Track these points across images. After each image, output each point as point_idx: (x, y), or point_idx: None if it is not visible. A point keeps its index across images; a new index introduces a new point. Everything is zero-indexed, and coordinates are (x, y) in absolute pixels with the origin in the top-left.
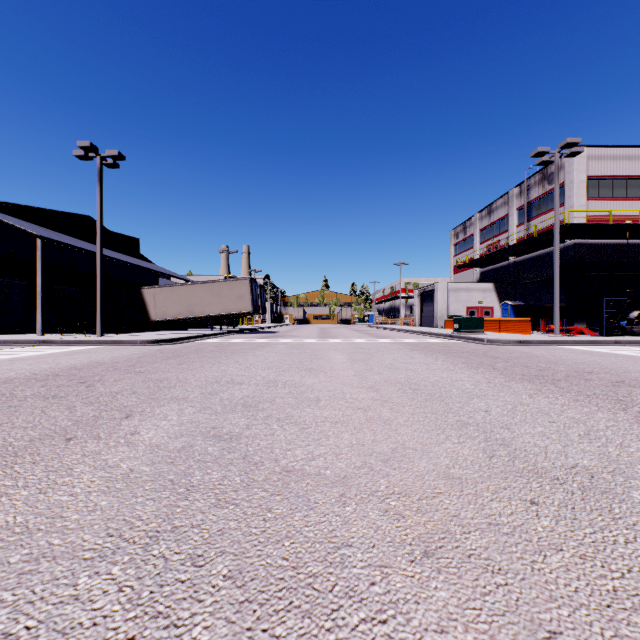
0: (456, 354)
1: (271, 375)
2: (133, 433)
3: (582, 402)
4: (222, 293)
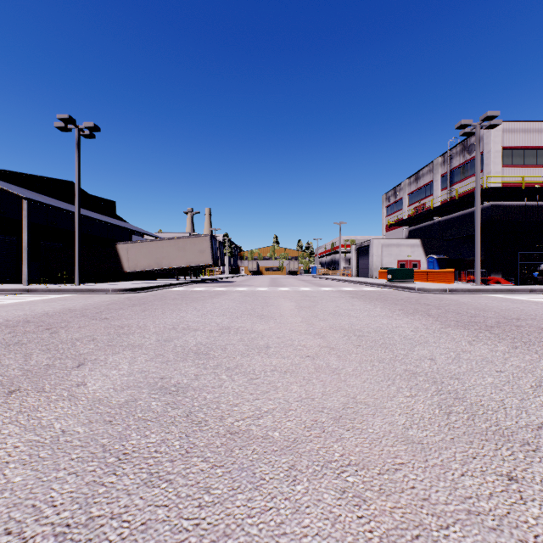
0: (392, 301)
1: (225, 321)
2: (79, 384)
3: (521, 349)
4: (186, 248)
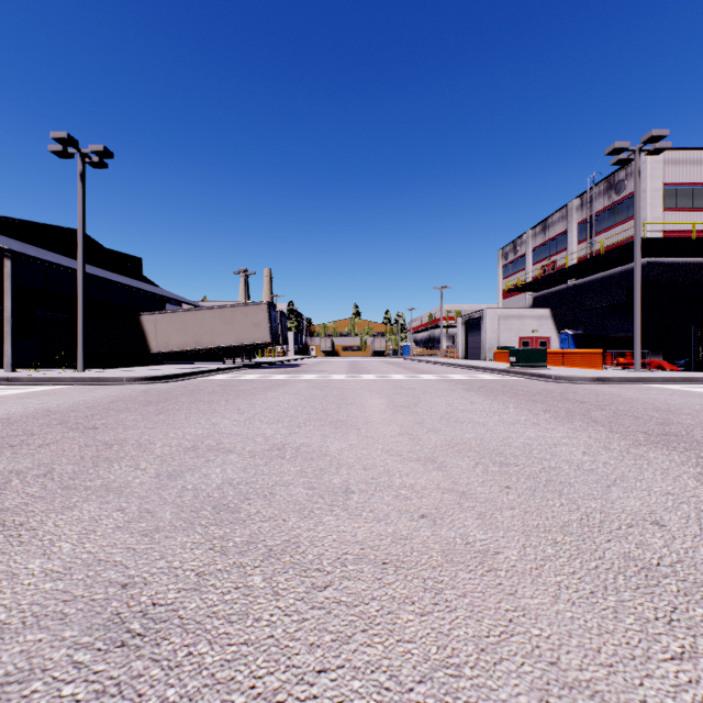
0: (527, 397)
1: (279, 434)
2: None
3: None
4: (235, 320)
